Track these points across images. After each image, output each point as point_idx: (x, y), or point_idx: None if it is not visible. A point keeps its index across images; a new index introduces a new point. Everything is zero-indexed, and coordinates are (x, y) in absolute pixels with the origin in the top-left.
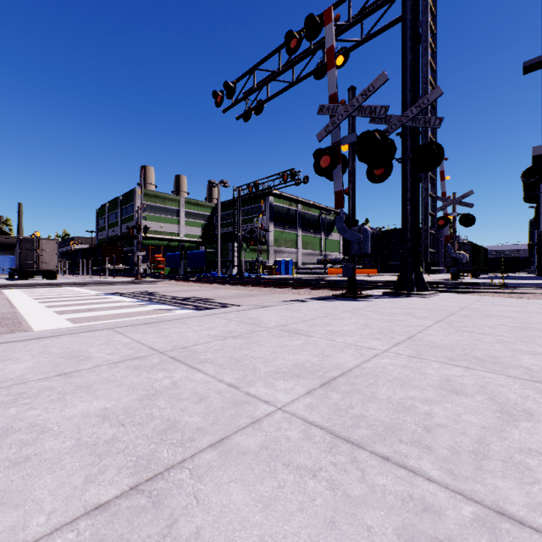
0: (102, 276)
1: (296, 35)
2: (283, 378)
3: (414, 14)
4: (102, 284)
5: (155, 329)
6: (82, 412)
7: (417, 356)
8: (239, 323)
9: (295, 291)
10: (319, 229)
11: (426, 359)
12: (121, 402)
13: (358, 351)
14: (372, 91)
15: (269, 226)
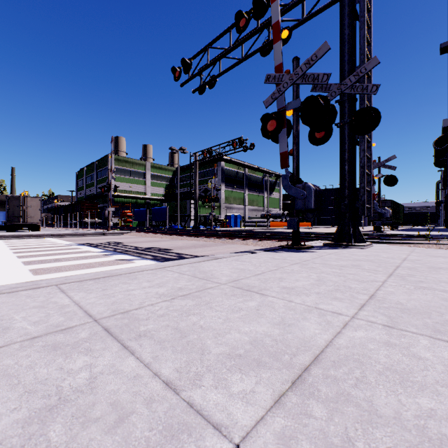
0: (79, 228)
1: (245, 14)
2: (239, 369)
3: None
4: (76, 235)
5: (102, 285)
6: None
7: (394, 326)
8: (190, 278)
9: (244, 242)
10: (263, 189)
11: (407, 331)
12: None
13: (323, 318)
14: (315, 60)
15: (221, 186)
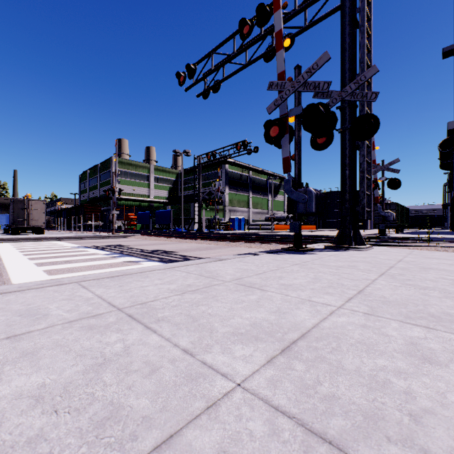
0: (83, 231)
1: (249, 22)
2: (241, 342)
3: (352, 2)
4: (81, 238)
5: (118, 282)
6: (14, 391)
7: (373, 314)
8: (197, 277)
9: (248, 245)
10: (267, 191)
11: (383, 317)
12: (63, 376)
13: (314, 308)
14: (316, 69)
15: (225, 189)
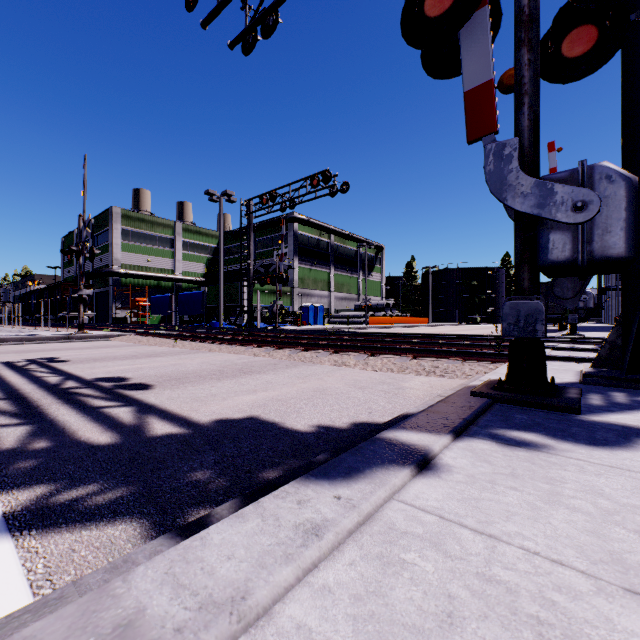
0: (48, 327)
1: None
2: None
3: None
4: (6, 341)
5: None
6: None
7: None
8: None
9: (337, 358)
10: (357, 267)
11: None
12: None
13: None
14: None
15: (293, 261)
